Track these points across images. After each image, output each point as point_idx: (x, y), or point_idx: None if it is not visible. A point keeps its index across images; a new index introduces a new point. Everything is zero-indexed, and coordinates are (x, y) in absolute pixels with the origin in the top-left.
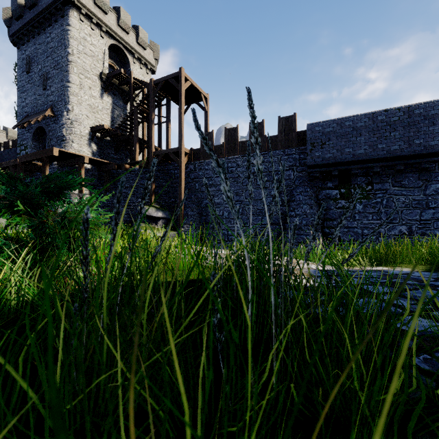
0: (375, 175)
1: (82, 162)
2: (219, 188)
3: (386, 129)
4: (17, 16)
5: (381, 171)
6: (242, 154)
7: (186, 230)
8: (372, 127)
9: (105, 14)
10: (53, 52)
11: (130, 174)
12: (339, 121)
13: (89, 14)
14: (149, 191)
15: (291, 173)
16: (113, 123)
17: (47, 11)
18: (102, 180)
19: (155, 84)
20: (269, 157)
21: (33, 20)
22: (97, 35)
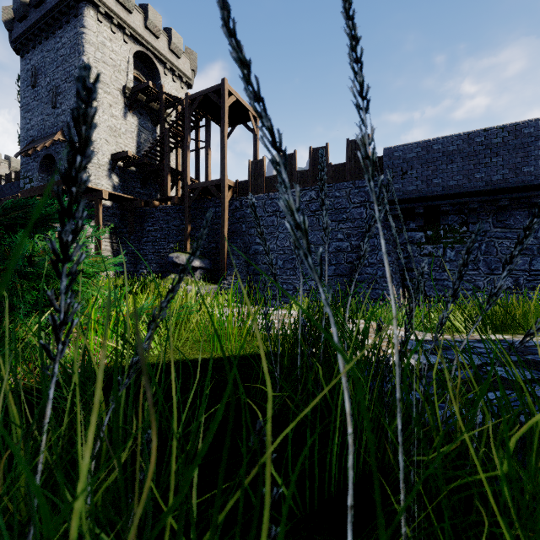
0: (471, 213)
1: (100, 198)
2: (272, 231)
3: (486, 153)
4: (20, 17)
5: (479, 208)
6: (301, 187)
7: (230, 283)
8: (467, 152)
9: (130, 13)
10: (65, 61)
11: (160, 213)
12: (424, 144)
13: (109, 13)
14: (184, 234)
15: (363, 210)
16: (139, 150)
17: (57, 9)
18: (125, 221)
19: (191, 99)
20: (335, 191)
21: (39, 22)
22: (119, 39)
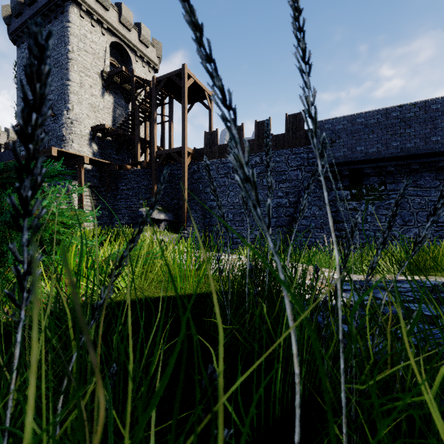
0: (388, 175)
1: (82, 163)
2: (224, 189)
3: (400, 126)
4: (16, 14)
5: (395, 171)
6: None
7: (189, 232)
8: (385, 124)
9: (107, 10)
10: (53, 50)
11: (132, 175)
12: (350, 118)
13: (90, 11)
14: (151, 192)
15: (299, 173)
16: (115, 123)
17: (47, 7)
18: (103, 181)
19: (157, 81)
20: (276, 156)
21: (32, 18)
22: (98, 32)
